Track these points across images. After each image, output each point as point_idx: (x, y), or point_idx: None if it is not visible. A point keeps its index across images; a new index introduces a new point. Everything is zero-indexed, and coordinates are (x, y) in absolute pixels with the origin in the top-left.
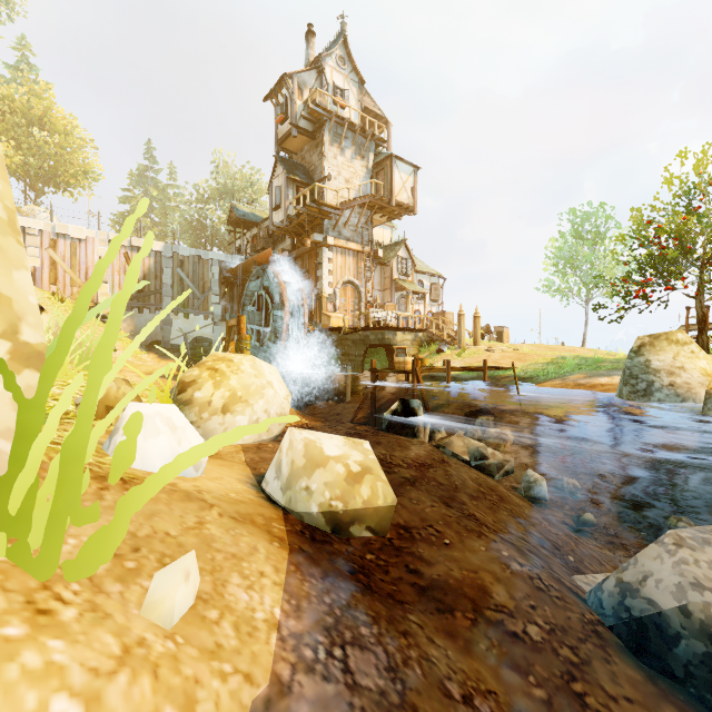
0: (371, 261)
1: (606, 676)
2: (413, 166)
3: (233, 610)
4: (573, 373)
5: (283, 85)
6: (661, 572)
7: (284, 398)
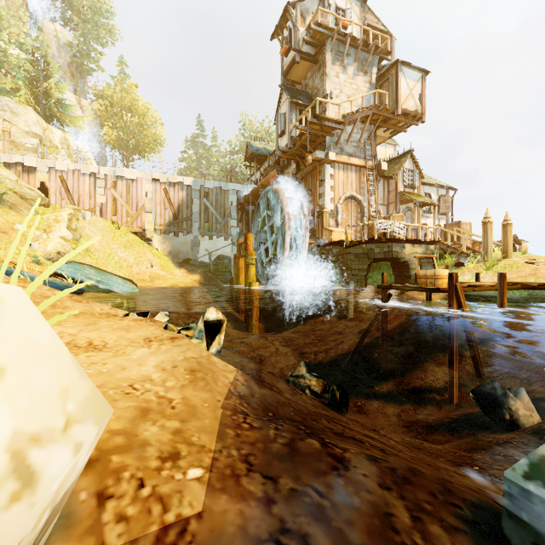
0: (374, 175)
1: None
2: (421, 71)
3: None
4: None
5: (287, 18)
6: None
7: None
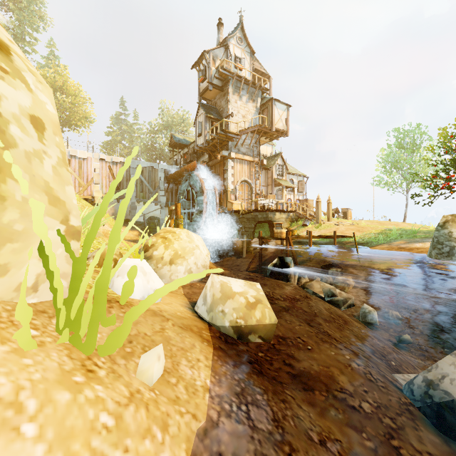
0: (258, 167)
1: (415, 438)
2: (286, 105)
3: (183, 379)
4: (396, 240)
5: (203, 58)
6: (454, 374)
7: (206, 256)
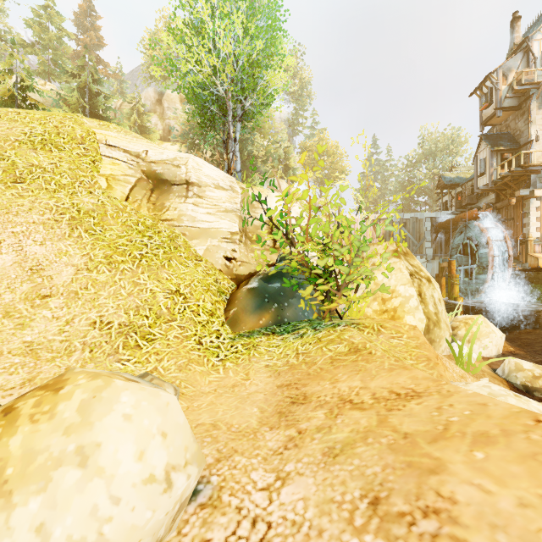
0: None
1: None
2: None
3: None
4: None
5: (487, 79)
6: None
7: (499, 338)
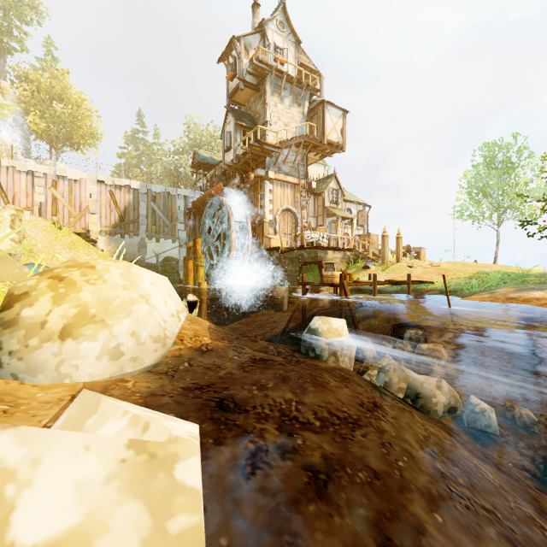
0: (306, 192)
1: None
2: (342, 110)
3: None
4: (499, 287)
5: (232, 47)
6: None
7: (170, 315)
